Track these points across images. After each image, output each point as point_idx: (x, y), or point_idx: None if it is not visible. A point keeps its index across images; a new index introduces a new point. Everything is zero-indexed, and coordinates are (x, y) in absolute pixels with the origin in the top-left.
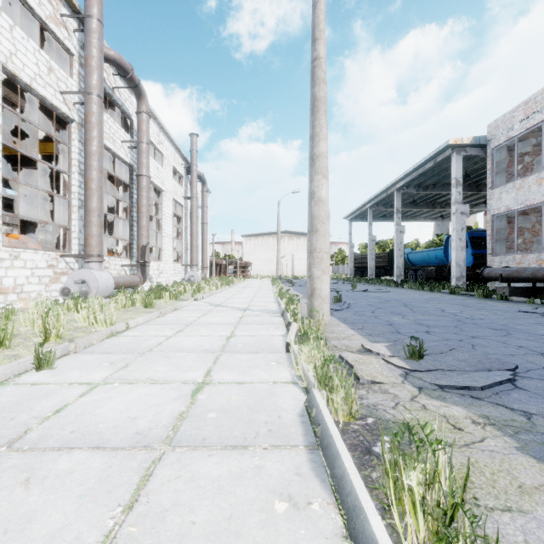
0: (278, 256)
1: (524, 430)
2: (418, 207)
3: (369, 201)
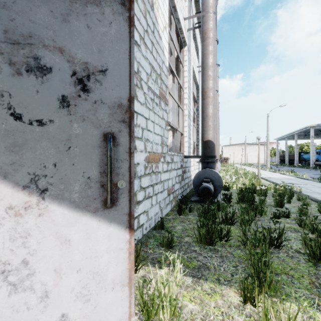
0: (245, 156)
1: None
2: (309, 136)
3: (285, 135)
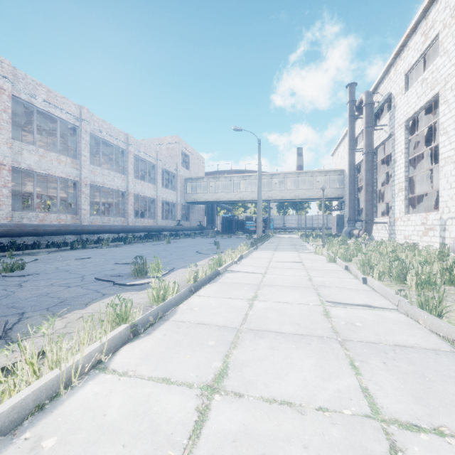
0: None
1: (56, 313)
2: None
3: None
